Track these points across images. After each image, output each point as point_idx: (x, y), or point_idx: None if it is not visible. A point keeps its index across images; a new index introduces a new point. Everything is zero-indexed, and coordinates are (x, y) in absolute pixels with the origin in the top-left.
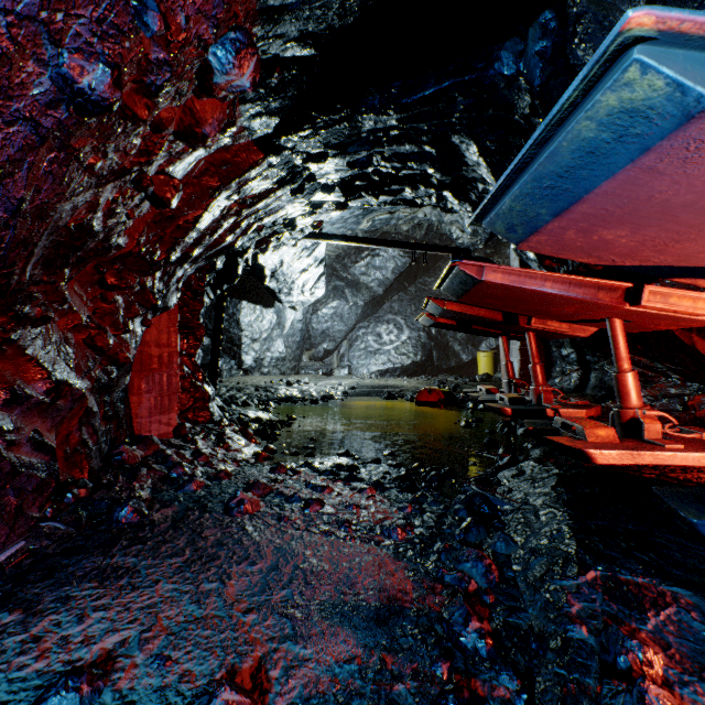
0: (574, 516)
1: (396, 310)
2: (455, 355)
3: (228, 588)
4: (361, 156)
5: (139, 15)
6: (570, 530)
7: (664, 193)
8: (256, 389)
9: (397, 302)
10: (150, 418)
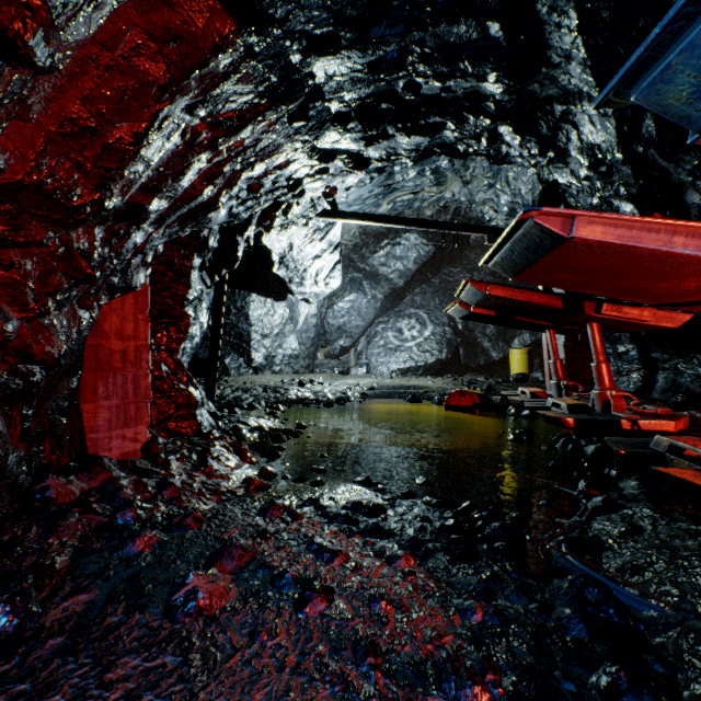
0: None
1: (418, 303)
2: (484, 352)
3: None
4: (390, 50)
5: None
6: None
7: None
8: (264, 390)
9: (419, 295)
10: (109, 432)
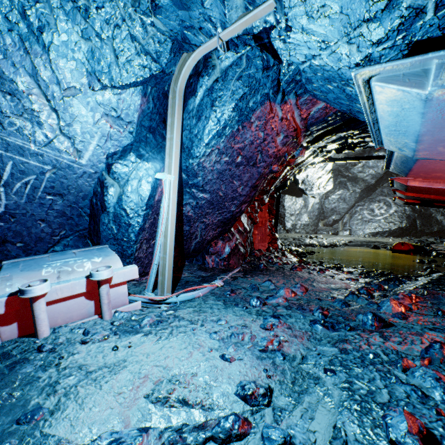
0: (429, 281)
1: (385, 193)
2: (437, 223)
3: (296, 280)
4: (342, 141)
5: (284, 157)
6: (421, 283)
7: (436, 168)
8: (293, 239)
9: (386, 188)
10: (258, 243)
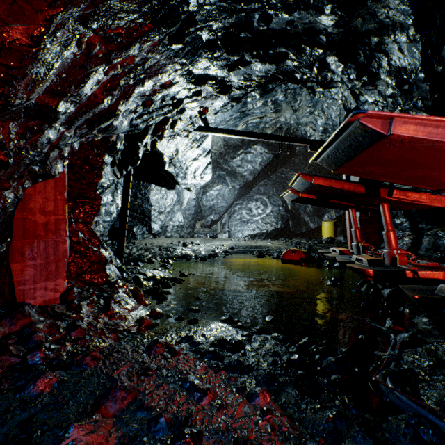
0: None
1: (262, 191)
2: (305, 223)
3: None
4: None
5: None
6: None
7: None
8: (159, 249)
9: (262, 186)
10: (34, 284)
